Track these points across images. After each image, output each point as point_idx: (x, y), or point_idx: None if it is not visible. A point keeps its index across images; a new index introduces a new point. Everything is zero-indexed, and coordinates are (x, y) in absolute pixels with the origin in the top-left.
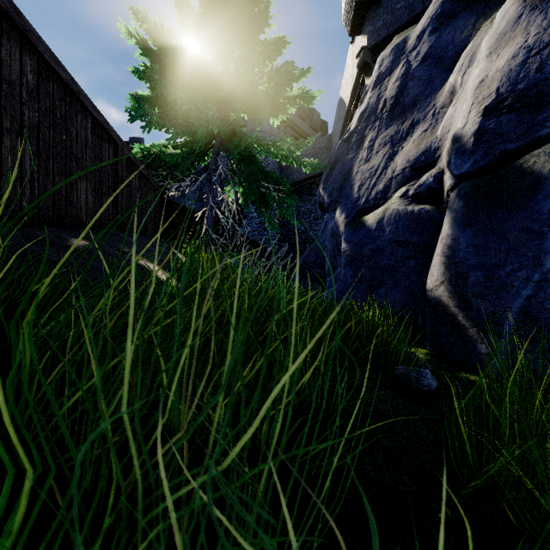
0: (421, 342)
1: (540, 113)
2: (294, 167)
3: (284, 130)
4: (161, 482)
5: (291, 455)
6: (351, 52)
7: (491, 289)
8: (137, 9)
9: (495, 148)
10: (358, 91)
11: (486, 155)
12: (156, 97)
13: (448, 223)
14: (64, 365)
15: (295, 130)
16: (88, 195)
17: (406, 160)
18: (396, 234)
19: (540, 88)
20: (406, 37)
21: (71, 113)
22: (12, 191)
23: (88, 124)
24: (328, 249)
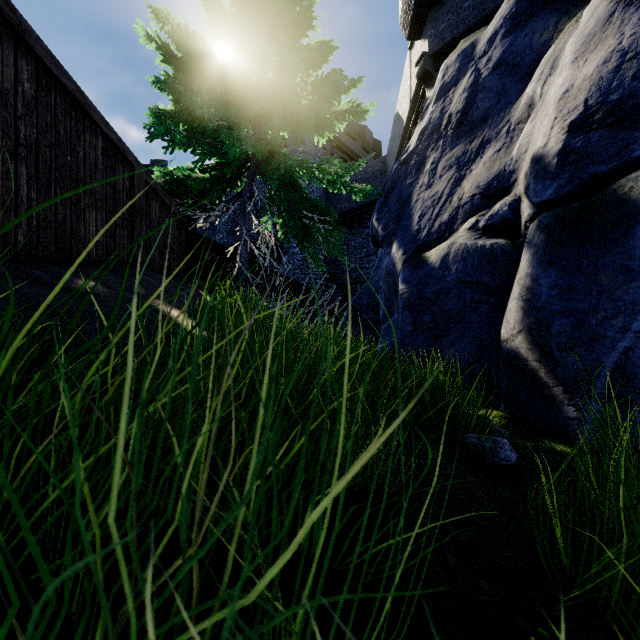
0: (494, 402)
1: (638, 128)
2: (342, 194)
3: (330, 151)
4: (172, 600)
5: (341, 597)
6: (409, 60)
7: (580, 340)
8: (157, 7)
9: (583, 170)
10: (418, 105)
11: (573, 179)
12: (181, 112)
13: (526, 260)
14: (44, 450)
15: (343, 151)
16: (99, 227)
17: (476, 185)
18: (464, 273)
19: (638, 98)
20: (475, 41)
21: (78, 129)
22: (5, 222)
23: (98, 142)
24: (383, 291)
